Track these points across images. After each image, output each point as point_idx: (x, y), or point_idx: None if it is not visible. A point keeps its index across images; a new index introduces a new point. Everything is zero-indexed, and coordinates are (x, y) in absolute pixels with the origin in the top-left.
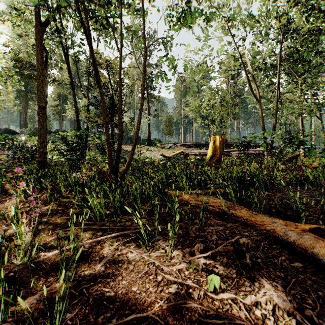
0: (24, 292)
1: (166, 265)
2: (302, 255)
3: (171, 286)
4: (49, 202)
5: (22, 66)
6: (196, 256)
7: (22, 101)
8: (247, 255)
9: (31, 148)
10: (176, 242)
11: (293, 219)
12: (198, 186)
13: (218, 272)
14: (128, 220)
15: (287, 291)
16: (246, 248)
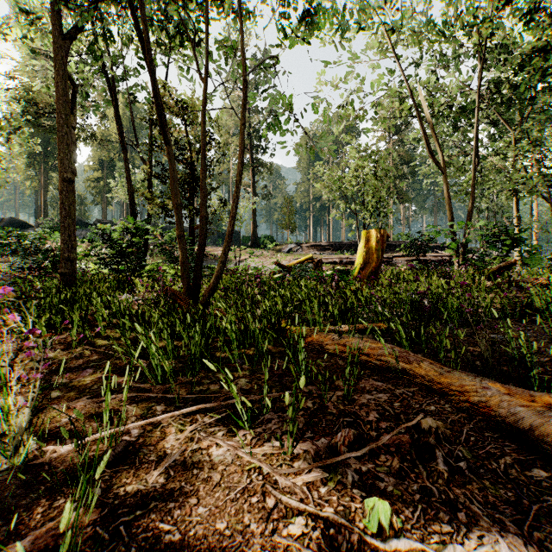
0: (4, 532)
1: (284, 473)
2: (543, 452)
3: (294, 520)
4: (76, 346)
5: (37, 112)
6: (341, 455)
7: (39, 172)
8: (437, 454)
9: (51, 251)
10: (303, 426)
11: (516, 380)
12: (340, 318)
13: (384, 490)
14: (214, 381)
15: (524, 534)
16: (434, 438)
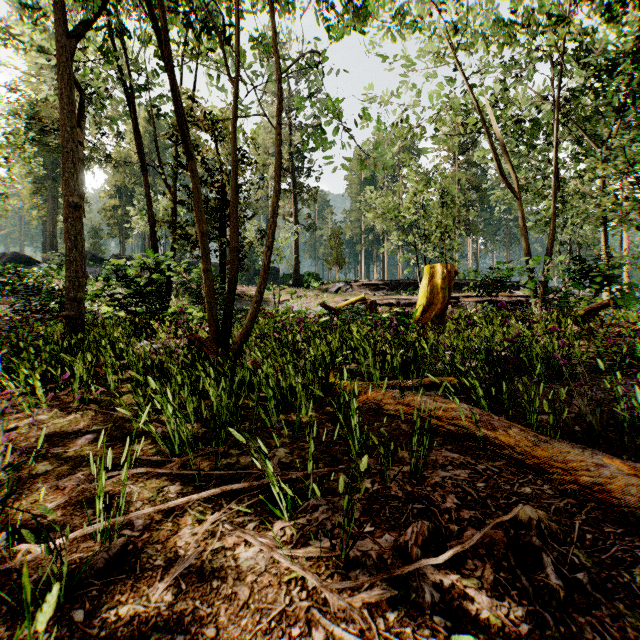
0: None
1: (336, 587)
2: None
3: None
4: (78, 405)
5: (44, 129)
6: (415, 563)
7: (47, 199)
8: (545, 560)
9: (58, 290)
10: (360, 516)
11: (630, 451)
12: (401, 371)
13: (476, 616)
14: (245, 452)
15: None
16: (536, 535)
